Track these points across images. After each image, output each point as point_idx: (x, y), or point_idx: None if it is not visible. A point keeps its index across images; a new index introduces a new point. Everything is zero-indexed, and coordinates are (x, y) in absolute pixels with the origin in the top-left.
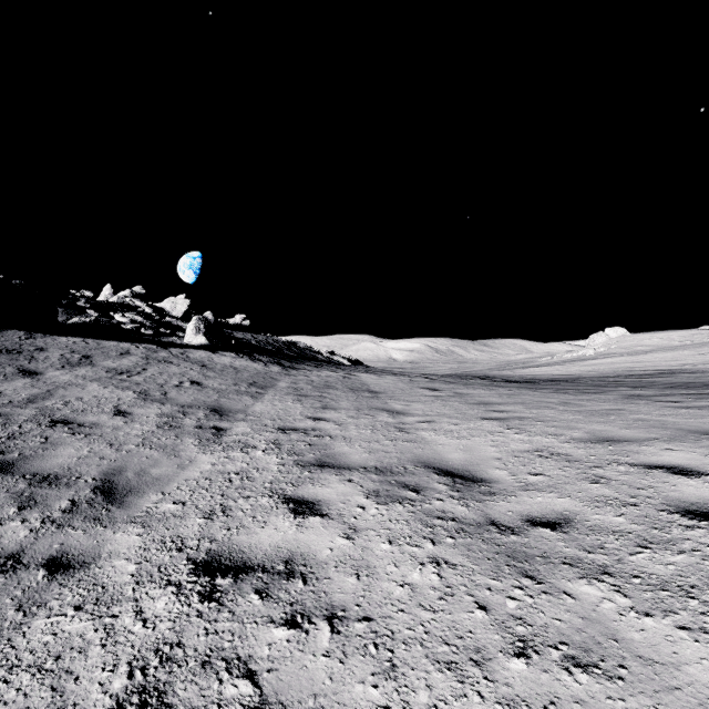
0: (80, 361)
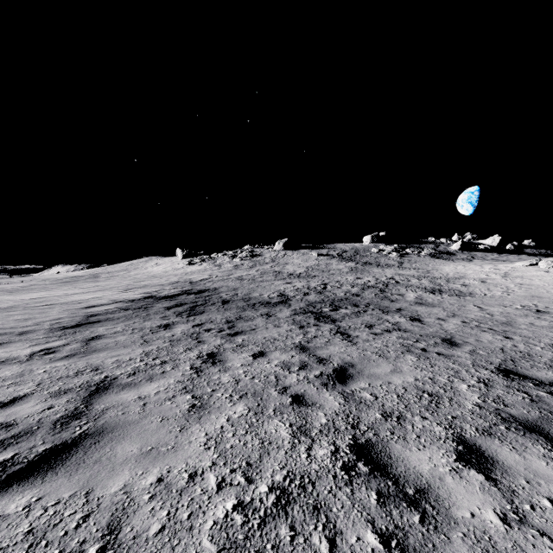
0: (486, 256)
